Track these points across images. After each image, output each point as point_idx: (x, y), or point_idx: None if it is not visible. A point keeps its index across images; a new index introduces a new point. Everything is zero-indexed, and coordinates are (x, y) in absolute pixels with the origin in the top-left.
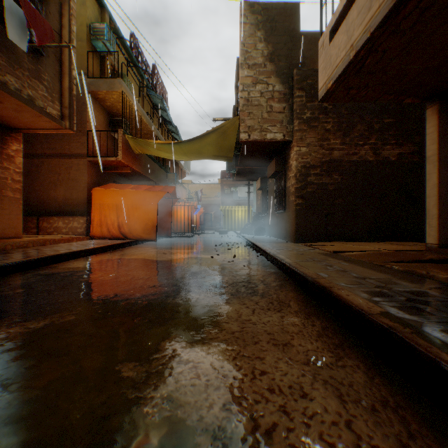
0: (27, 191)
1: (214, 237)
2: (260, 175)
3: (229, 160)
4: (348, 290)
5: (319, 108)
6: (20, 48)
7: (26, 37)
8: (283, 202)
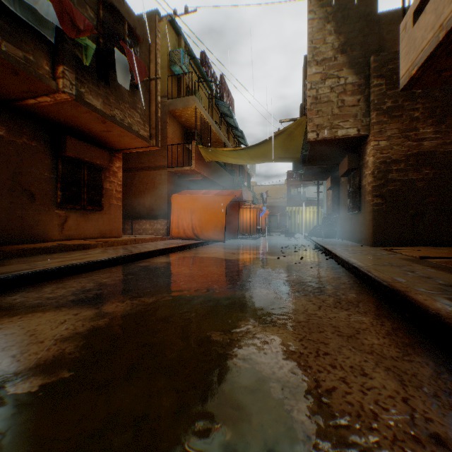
0: (123, 199)
1: (280, 239)
2: (330, 173)
3: (295, 161)
4: (426, 296)
5: (403, 95)
6: (122, 86)
7: (128, 78)
8: (358, 202)
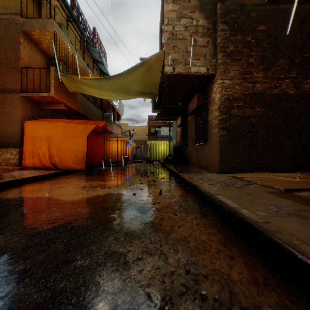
0: None
1: (142, 166)
2: (179, 114)
3: (154, 97)
4: None
5: (242, 42)
6: None
7: None
8: (205, 135)
